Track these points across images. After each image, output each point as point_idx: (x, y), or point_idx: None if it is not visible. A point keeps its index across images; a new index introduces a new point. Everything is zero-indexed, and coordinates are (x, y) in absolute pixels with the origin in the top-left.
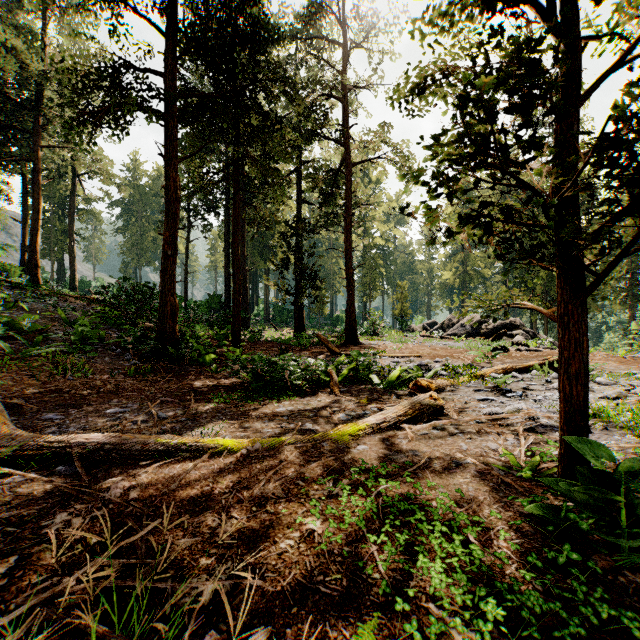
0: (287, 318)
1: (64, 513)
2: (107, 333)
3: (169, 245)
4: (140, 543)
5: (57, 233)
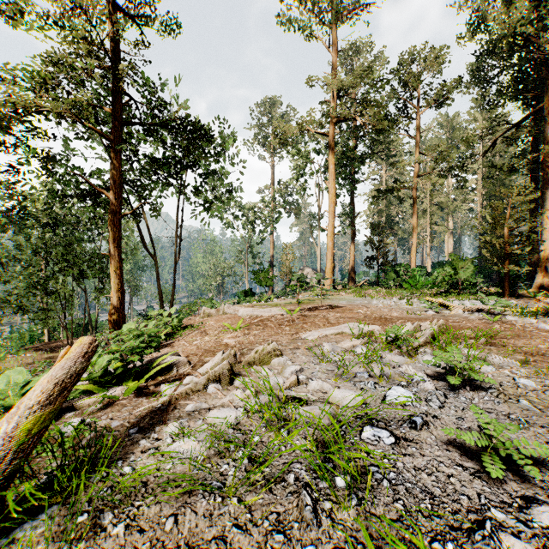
0: None
1: None
2: None
3: None
4: None
5: None
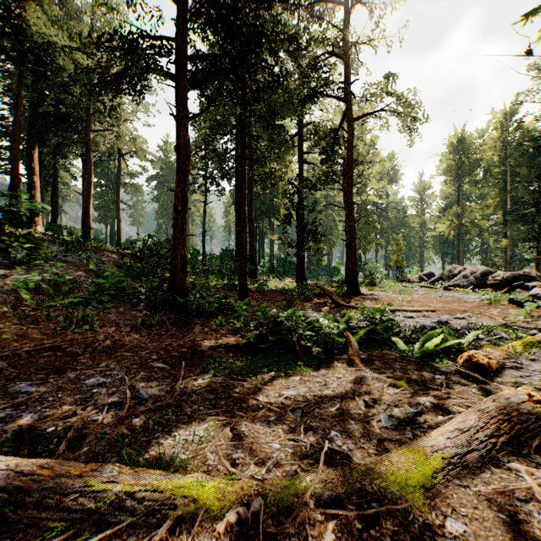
0: (289, 269)
1: None
2: (129, 283)
3: (179, 200)
4: None
5: (109, 203)
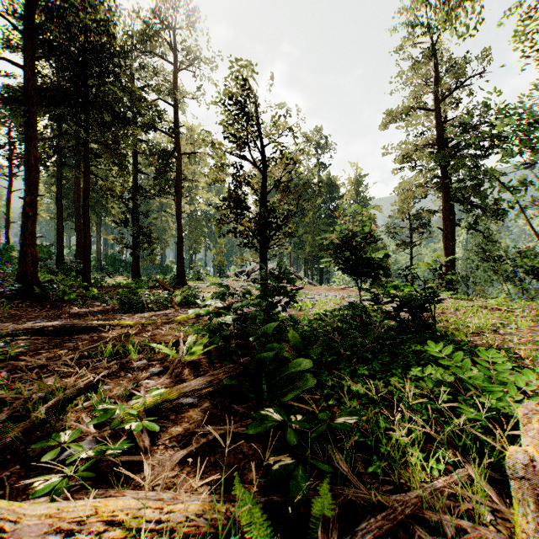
0: (119, 267)
1: (70, 343)
2: None
3: (31, 207)
4: (114, 342)
5: None
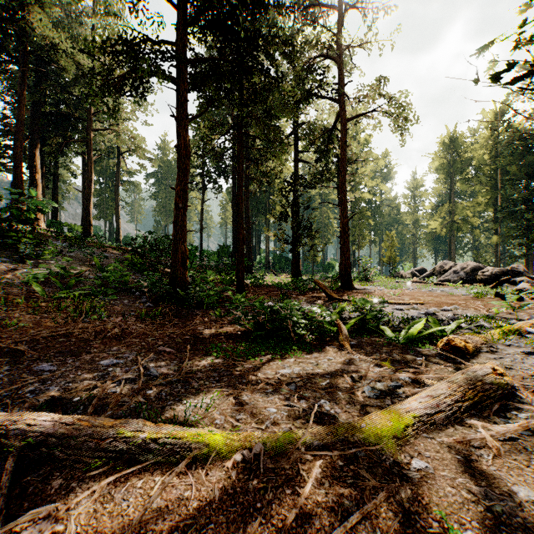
0: (284, 265)
1: None
2: (131, 278)
3: (180, 198)
4: None
5: (108, 200)
